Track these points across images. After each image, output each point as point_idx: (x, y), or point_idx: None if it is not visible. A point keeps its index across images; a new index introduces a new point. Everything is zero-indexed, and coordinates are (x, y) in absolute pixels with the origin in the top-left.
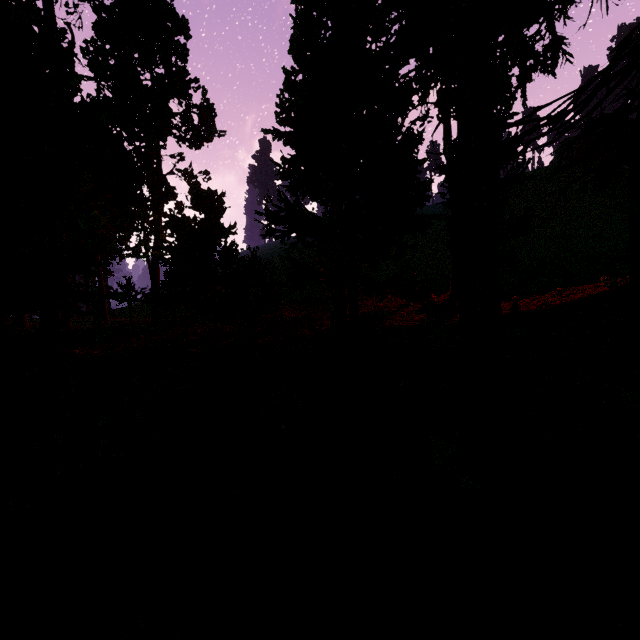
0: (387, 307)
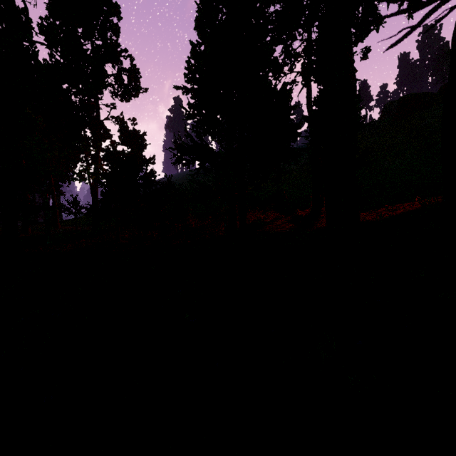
0: (266, 218)
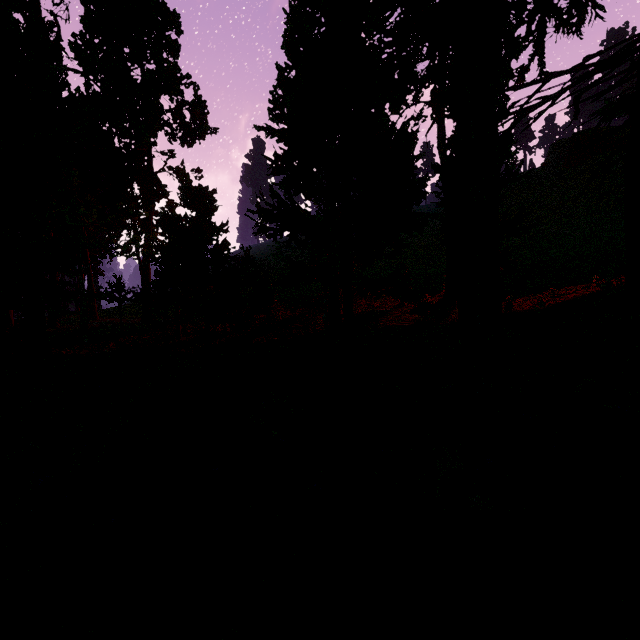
0: (381, 307)
